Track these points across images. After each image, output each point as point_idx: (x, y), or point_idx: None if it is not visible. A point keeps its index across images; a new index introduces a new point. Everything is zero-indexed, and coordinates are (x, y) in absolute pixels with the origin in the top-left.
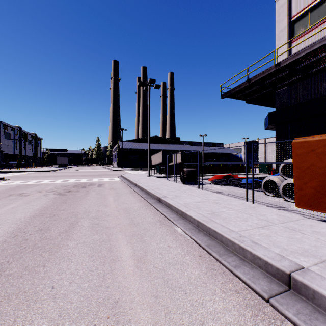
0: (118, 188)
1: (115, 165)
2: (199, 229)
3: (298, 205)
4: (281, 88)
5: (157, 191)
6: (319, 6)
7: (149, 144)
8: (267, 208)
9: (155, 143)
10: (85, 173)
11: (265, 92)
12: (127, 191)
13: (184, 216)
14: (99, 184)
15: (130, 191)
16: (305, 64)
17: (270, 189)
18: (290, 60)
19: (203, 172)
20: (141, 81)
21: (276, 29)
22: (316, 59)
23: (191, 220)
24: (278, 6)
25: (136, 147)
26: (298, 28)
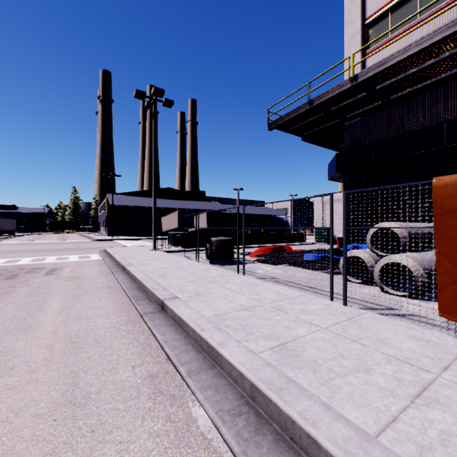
0: (87, 276)
1: (103, 232)
2: (259, 413)
3: (450, 314)
4: (352, 120)
5: (161, 282)
6: (403, 6)
7: (154, 198)
8: (376, 316)
9: (168, 198)
10: (40, 247)
11: (330, 125)
12: (102, 284)
13: (214, 357)
14: (51, 269)
15: (109, 283)
16: (389, 84)
17: (352, 270)
18: (372, 71)
19: (240, 242)
20: (139, 90)
21: (345, 33)
22: (404, 76)
23: (233, 376)
24: (348, 1)
25: (137, 204)
26: (374, 34)
